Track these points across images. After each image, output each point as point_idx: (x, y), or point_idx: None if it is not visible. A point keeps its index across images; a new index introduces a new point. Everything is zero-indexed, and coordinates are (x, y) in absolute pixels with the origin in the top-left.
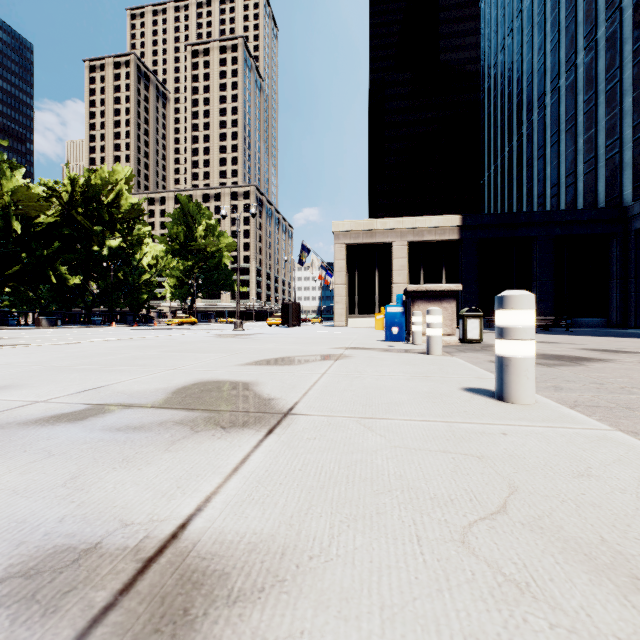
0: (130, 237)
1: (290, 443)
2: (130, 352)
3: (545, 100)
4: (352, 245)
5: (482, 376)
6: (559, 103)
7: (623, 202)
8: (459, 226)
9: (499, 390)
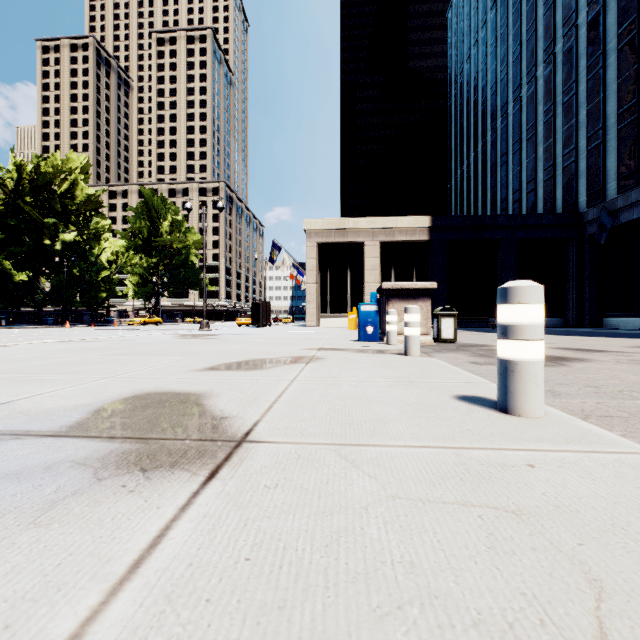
0: (87, 231)
1: (238, 497)
2: (68, 356)
3: (508, 109)
4: (324, 244)
5: (471, 380)
6: (521, 112)
7: (579, 208)
8: (429, 227)
9: (502, 400)
